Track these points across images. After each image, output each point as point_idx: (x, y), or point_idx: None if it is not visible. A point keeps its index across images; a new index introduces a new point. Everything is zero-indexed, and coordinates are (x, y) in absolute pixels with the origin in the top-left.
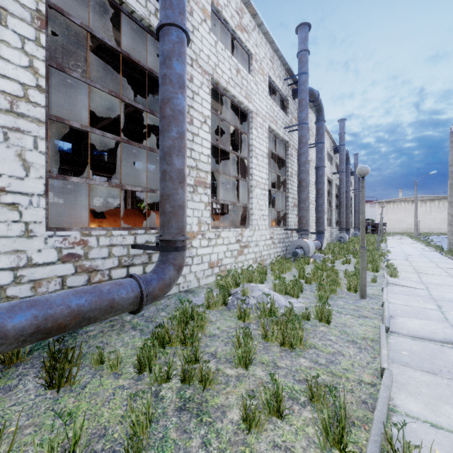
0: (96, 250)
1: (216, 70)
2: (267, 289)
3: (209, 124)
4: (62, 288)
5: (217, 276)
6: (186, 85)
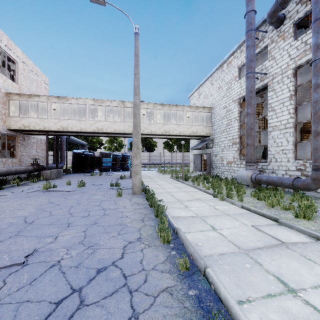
0: (309, 168)
1: None
2: None
3: None
4: None
5: None
6: None
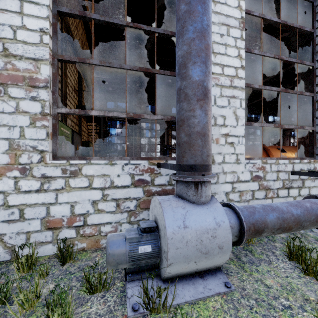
0: (269, 174)
1: None
2: None
3: None
4: (252, 198)
5: None
6: None
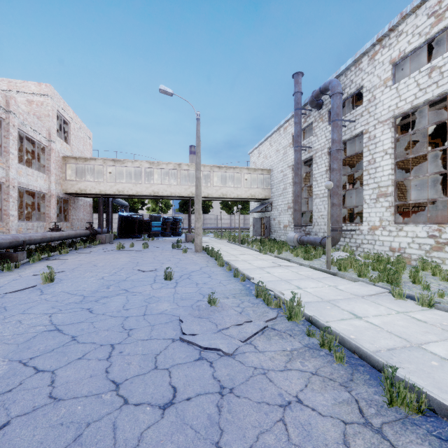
0: None
1: (398, 106)
2: (337, 254)
3: (389, 153)
4: None
5: (374, 253)
6: (335, 168)
